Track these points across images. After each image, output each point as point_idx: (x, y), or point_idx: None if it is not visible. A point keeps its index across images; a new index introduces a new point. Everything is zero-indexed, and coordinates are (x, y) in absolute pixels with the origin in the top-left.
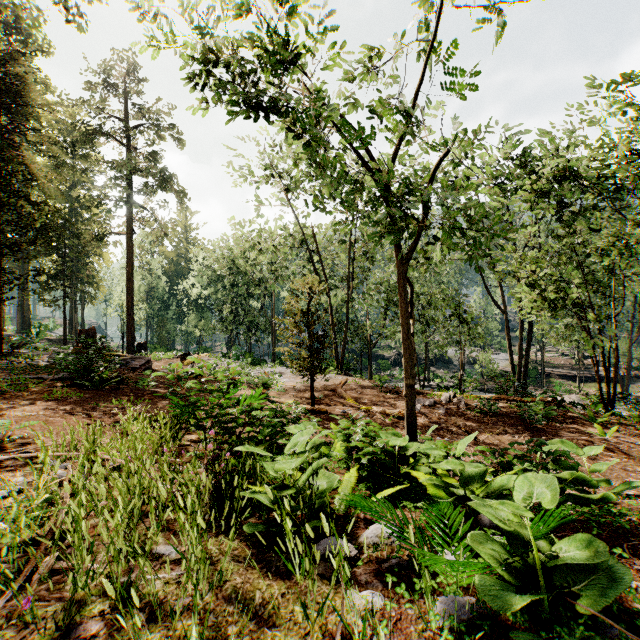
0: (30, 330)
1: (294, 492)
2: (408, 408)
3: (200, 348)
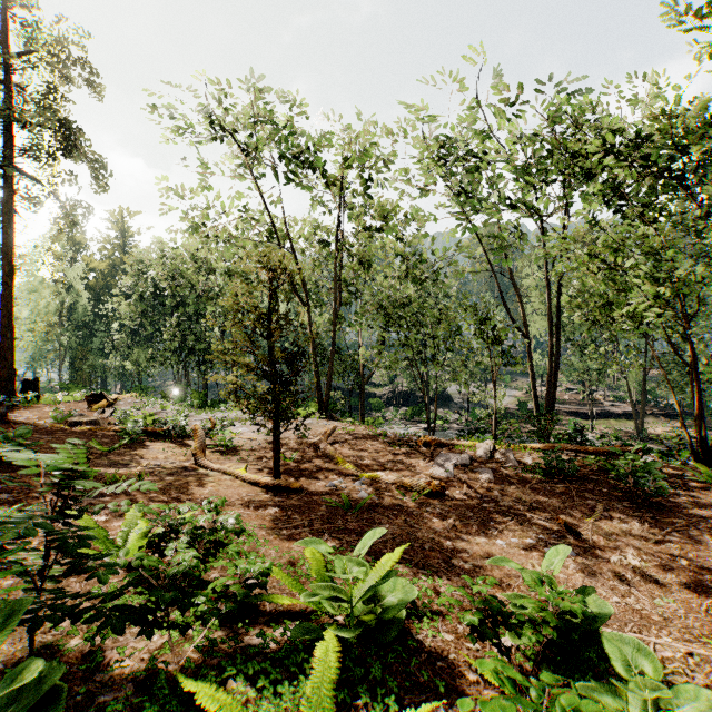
0: None
1: None
2: None
3: (137, 387)
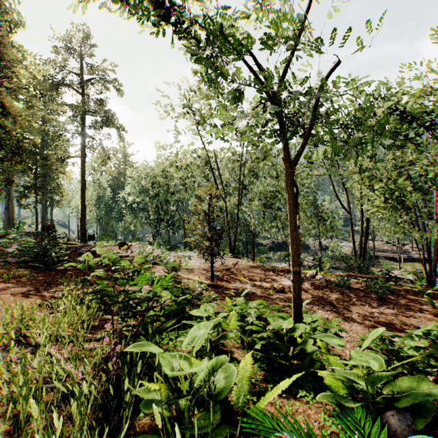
0: (14, 226)
1: (189, 397)
2: (295, 292)
3: (134, 238)
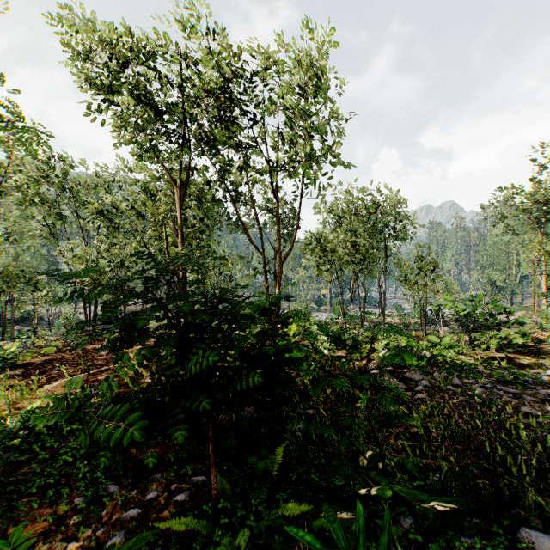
0: None
1: None
2: None
3: None
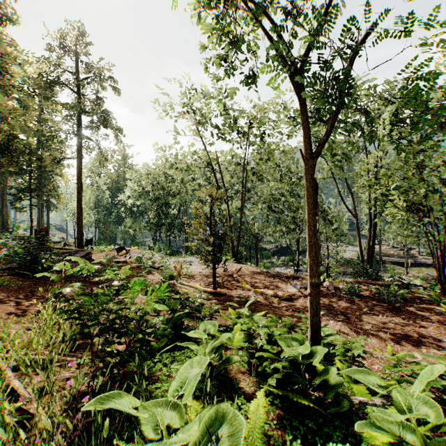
0: (8, 230)
1: None
2: (311, 307)
3: (133, 243)
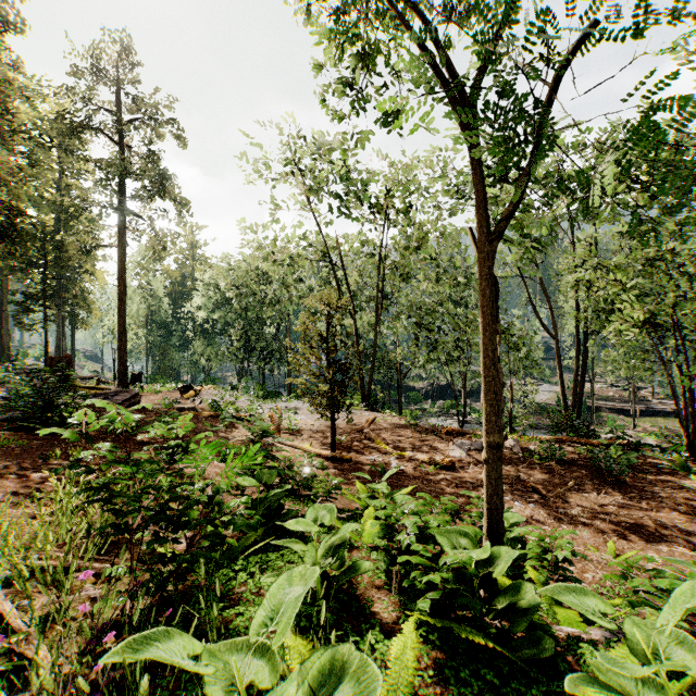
0: (10, 359)
1: None
2: (489, 482)
3: (207, 379)
